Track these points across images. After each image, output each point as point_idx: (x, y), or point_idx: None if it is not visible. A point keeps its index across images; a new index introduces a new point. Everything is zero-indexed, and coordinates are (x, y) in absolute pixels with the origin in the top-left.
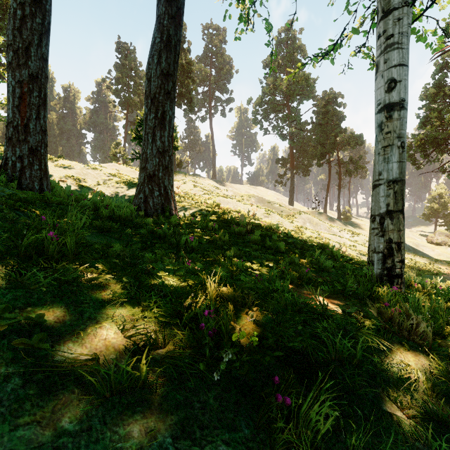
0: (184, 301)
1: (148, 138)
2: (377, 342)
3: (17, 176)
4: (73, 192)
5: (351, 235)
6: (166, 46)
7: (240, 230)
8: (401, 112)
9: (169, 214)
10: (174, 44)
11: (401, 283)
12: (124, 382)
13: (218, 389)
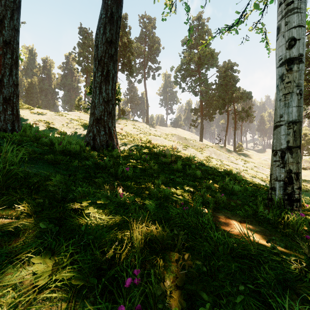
0: (108, 250)
1: (96, 91)
2: None
3: None
4: (41, 132)
5: (243, 163)
6: (109, 20)
7: (166, 160)
8: (300, 65)
9: (112, 149)
10: (116, 19)
11: (299, 206)
12: None
13: None
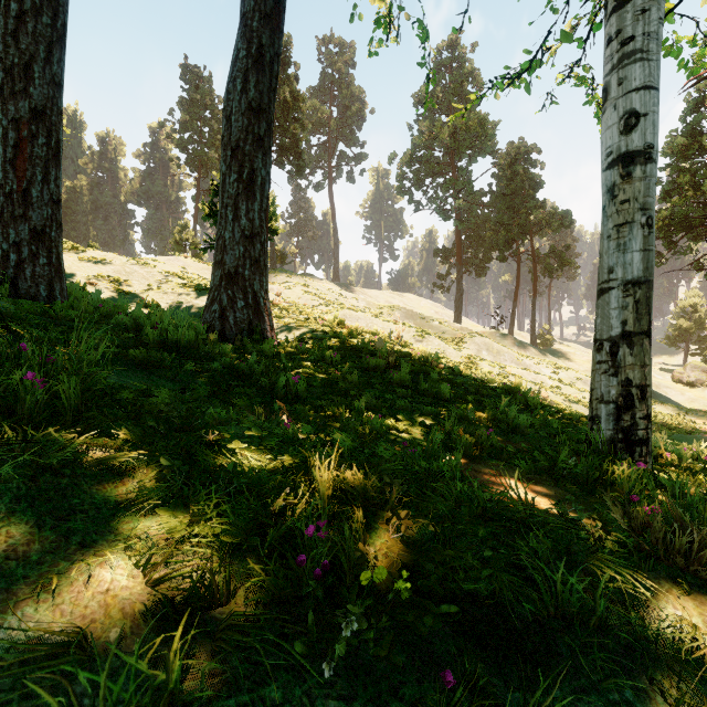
0: (273, 501)
1: (226, 214)
2: (633, 580)
3: (11, 275)
4: (106, 301)
5: (553, 371)
6: (256, 62)
7: (376, 363)
8: (648, 167)
9: (260, 338)
10: (270, 60)
11: (647, 454)
12: (128, 702)
13: (331, 694)
